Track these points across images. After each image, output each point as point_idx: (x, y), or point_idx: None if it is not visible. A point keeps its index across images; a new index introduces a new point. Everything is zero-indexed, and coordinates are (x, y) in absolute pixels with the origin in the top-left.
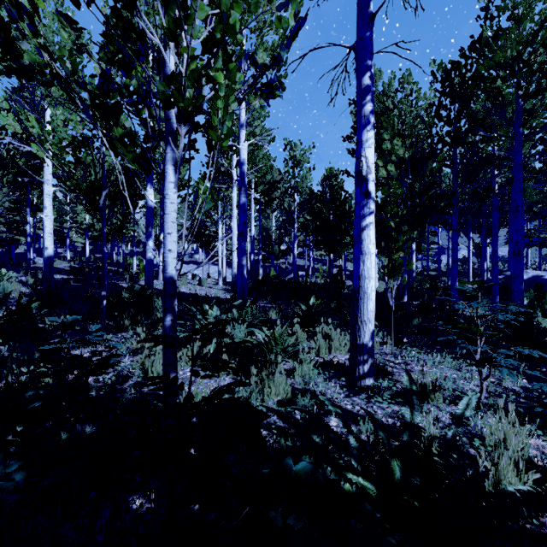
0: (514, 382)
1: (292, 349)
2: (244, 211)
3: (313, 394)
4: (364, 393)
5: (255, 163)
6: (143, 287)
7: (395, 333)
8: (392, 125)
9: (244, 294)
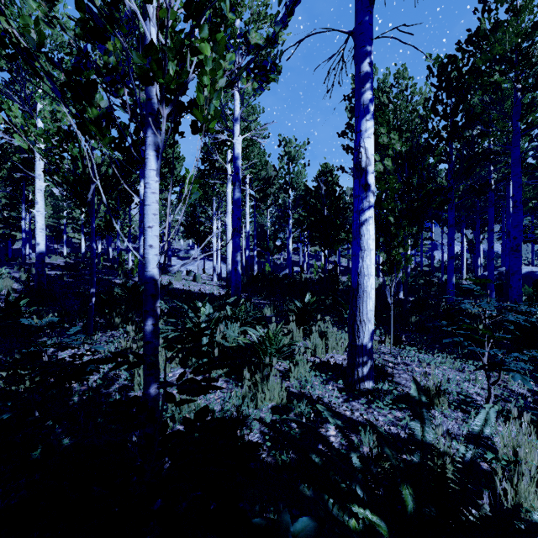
0: (520, 384)
1: (287, 350)
2: (239, 206)
3: (309, 399)
4: (364, 397)
5: (250, 159)
6: (135, 284)
7: (393, 332)
8: (387, 120)
9: (238, 290)
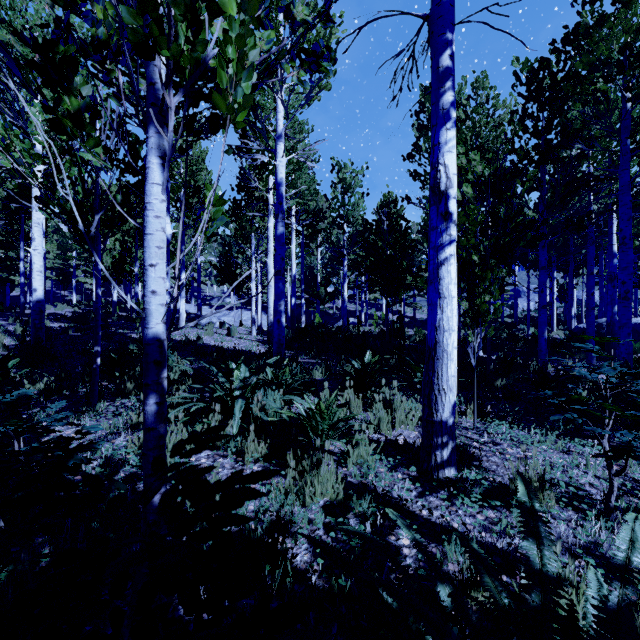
0: None
1: (344, 426)
2: (282, 244)
3: (374, 494)
4: (444, 490)
5: (297, 187)
6: None
7: (477, 401)
8: (464, 139)
9: (281, 347)
